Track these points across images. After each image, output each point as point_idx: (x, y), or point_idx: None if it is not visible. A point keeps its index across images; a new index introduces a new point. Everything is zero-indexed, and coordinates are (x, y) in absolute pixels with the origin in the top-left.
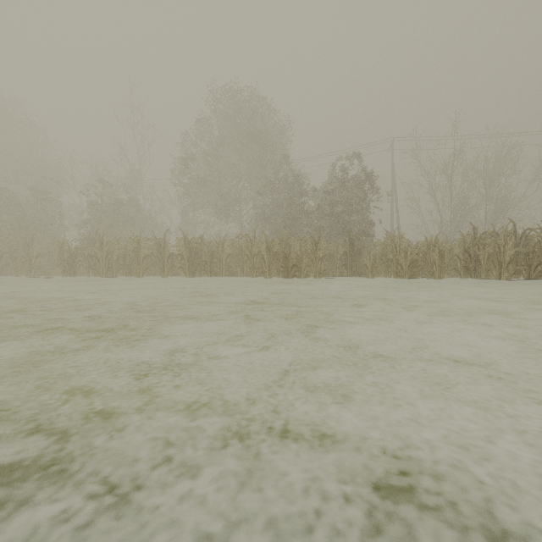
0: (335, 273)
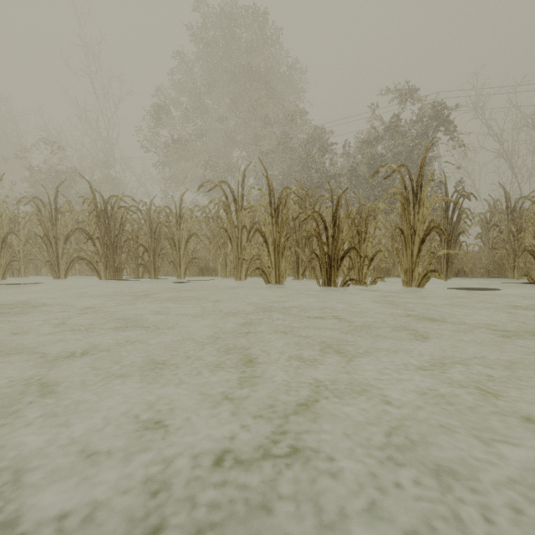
0: None
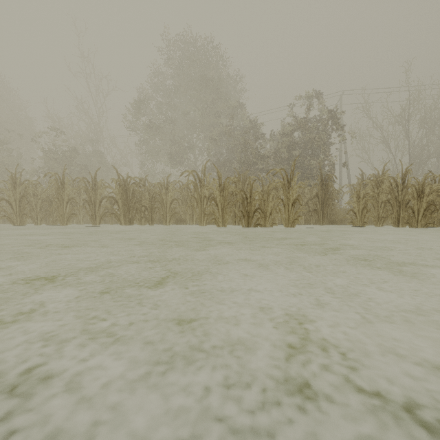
0: (300, 220)
